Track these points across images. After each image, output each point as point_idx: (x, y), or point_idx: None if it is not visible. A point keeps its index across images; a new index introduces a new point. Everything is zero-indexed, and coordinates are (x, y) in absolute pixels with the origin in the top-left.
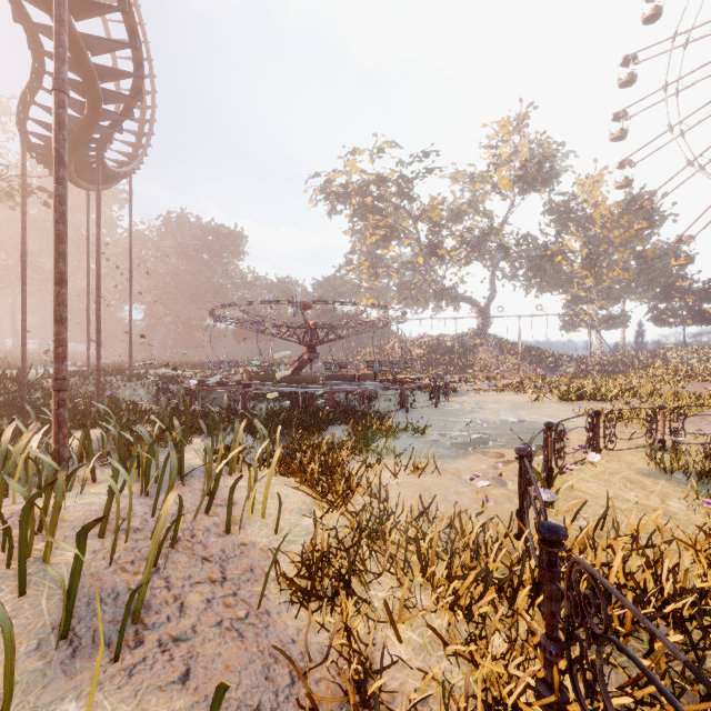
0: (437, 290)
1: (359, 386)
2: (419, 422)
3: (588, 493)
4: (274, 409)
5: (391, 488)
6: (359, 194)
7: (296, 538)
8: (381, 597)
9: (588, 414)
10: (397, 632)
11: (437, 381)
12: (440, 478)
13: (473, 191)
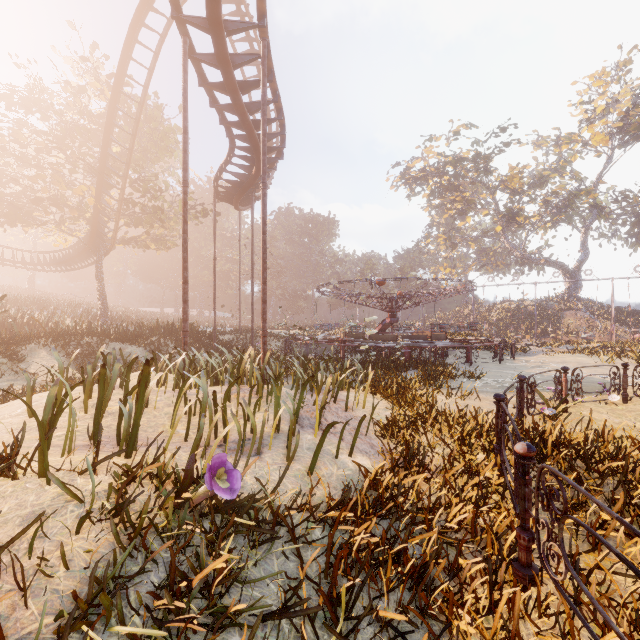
0: (517, 256)
1: (430, 343)
2: (478, 372)
3: (594, 419)
4: (364, 359)
5: (443, 403)
6: (436, 175)
7: (382, 418)
8: (426, 440)
9: (612, 365)
10: (430, 446)
11: (506, 342)
12: (480, 403)
13: (559, 154)
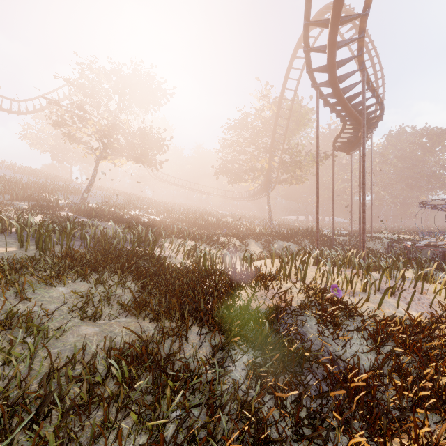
0: None
1: None
2: None
3: None
4: None
5: None
6: None
7: None
8: None
9: None
10: None
11: None
12: None
13: None
